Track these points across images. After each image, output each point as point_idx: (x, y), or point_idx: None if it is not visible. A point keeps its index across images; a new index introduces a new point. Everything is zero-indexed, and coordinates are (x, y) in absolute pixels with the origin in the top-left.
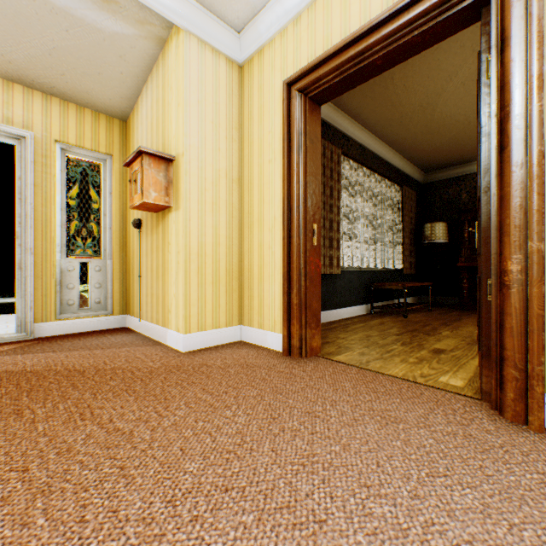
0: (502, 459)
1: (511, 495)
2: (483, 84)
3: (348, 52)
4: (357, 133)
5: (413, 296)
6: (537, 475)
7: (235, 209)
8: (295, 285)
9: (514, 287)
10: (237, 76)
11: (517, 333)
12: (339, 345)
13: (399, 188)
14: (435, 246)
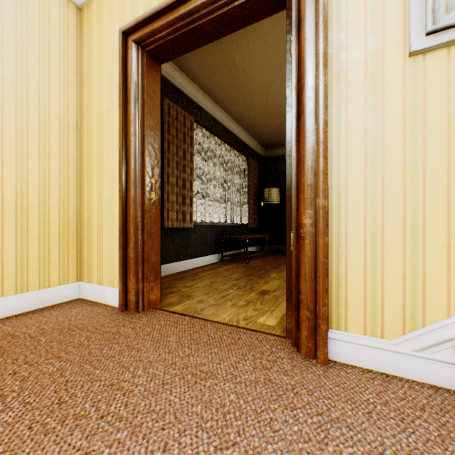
0: (291, 405)
1: (291, 453)
2: (288, 61)
3: (179, 10)
4: (209, 106)
5: (257, 245)
6: (317, 418)
7: (73, 158)
8: (132, 239)
9: (307, 238)
10: (75, 17)
11: (309, 278)
12: (182, 294)
13: (246, 158)
14: (272, 207)
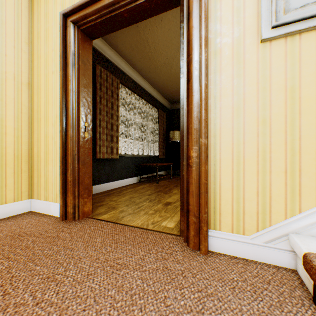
0: (180, 285)
1: None
2: (181, 42)
3: (105, 1)
4: (131, 72)
5: (165, 170)
6: (198, 294)
7: (25, 107)
8: (70, 167)
9: (194, 166)
10: (27, 1)
11: (195, 194)
12: (109, 206)
13: (157, 110)
14: (175, 144)
